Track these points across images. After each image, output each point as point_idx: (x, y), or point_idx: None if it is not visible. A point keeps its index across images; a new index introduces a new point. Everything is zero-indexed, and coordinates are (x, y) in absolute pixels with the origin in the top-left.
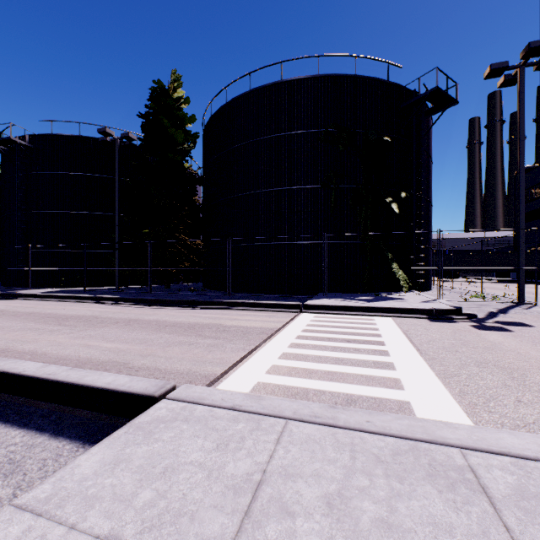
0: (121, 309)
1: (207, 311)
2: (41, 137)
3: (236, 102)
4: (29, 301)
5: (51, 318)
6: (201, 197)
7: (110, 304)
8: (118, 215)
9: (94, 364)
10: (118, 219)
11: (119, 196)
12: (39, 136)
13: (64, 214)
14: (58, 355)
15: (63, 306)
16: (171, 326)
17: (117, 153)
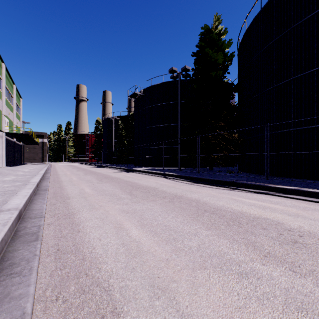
0: (175, 183)
1: (248, 195)
2: (147, 89)
3: (272, 1)
4: (135, 174)
5: (130, 186)
6: (235, 101)
7: (171, 179)
8: (179, 122)
9: (82, 282)
10: (179, 124)
11: (180, 109)
12: (146, 89)
13: (156, 127)
14: (82, 238)
15: (145, 178)
16: (210, 212)
17: (179, 82)
